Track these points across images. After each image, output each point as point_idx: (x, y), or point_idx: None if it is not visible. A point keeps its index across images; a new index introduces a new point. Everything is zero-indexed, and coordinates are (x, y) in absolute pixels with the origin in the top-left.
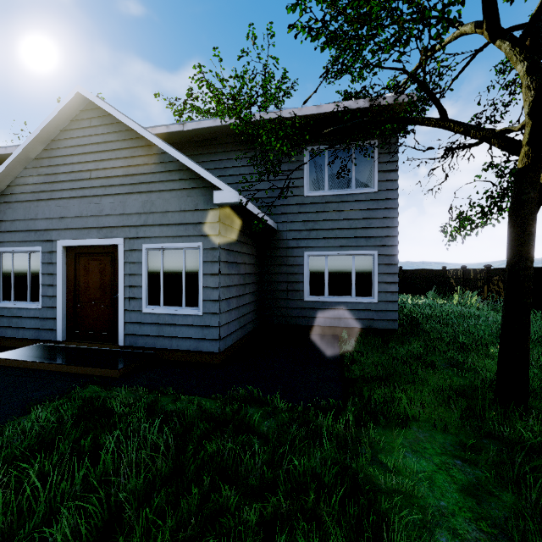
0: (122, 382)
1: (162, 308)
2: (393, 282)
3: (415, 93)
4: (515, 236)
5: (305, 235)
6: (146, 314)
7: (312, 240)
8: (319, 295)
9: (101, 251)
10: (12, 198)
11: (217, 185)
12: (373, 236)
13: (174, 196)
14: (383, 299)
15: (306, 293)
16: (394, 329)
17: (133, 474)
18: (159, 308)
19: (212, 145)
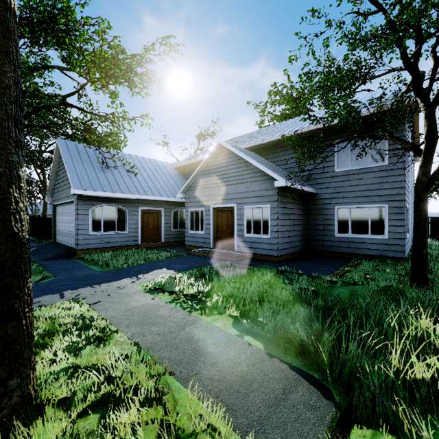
0: (237, 262)
1: (252, 235)
2: (400, 225)
3: (413, 97)
4: (415, 200)
5: (335, 196)
6: (245, 237)
7: (340, 198)
8: (345, 233)
9: (227, 209)
10: (194, 188)
11: (276, 178)
12: (385, 194)
13: (257, 184)
14: (392, 237)
15: (336, 232)
16: (401, 258)
17: (245, 272)
18: (251, 235)
19: (278, 147)
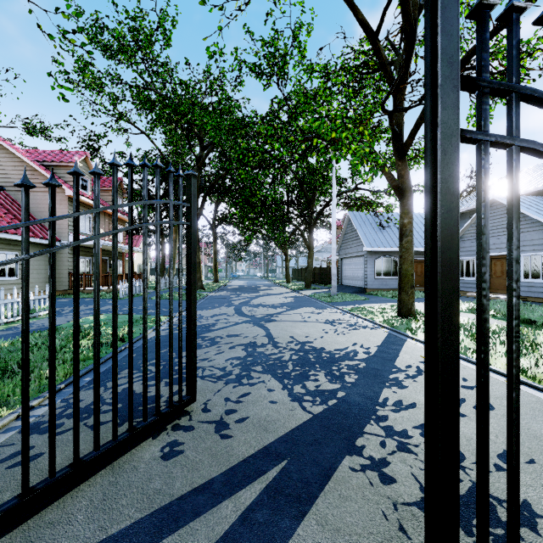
0: None
1: (529, 280)
2: None
3: None
4: None
5: None
6: (522, 282)
7: None
8: None
9: (501, 257)
10: (464, 239)
11: None
12: None
13: (535, 233)
14: None
15: None
16: None
17: None
18: (528, 280)
19: None
